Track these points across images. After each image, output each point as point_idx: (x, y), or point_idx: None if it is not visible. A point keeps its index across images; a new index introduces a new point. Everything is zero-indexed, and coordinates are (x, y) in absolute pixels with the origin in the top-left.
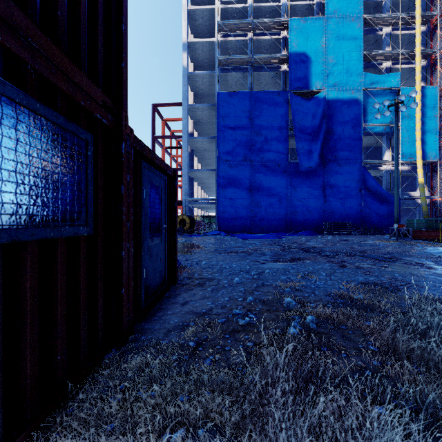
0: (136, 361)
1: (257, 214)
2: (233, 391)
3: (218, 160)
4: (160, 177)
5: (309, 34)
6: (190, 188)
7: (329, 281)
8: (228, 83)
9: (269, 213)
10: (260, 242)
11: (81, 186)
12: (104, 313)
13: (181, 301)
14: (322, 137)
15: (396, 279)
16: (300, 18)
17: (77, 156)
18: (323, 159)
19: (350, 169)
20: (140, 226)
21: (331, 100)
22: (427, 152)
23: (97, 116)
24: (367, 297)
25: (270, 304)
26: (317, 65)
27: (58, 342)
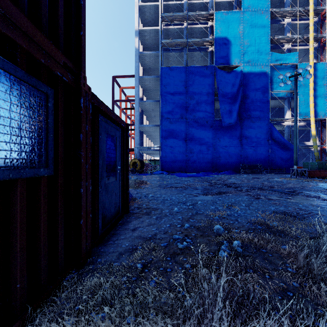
0: (91, 283)
1: (190, 158)
2: (174, 314)
3: (161, 118)
4: (115, 129)
5: (229, 23)
6: (140, 139)
7: (248, 210)
8: (169, 60)
9: (200, 157)
10: (193, 179)
11: (41, 133)
12: (65, 241)
13: (131, 227)
14: (240, 100)
15: (301, 209)
16: (223, 11)
17: (38, 107)
18: (240, 117)
19: (260, 124)
20: (98, 167)
21: (246, 73)
22: (318, 111)
23: (57, 73)
24: (280, 224)
25: (203, 230)
26: (235, 46)
27: (17, 272)
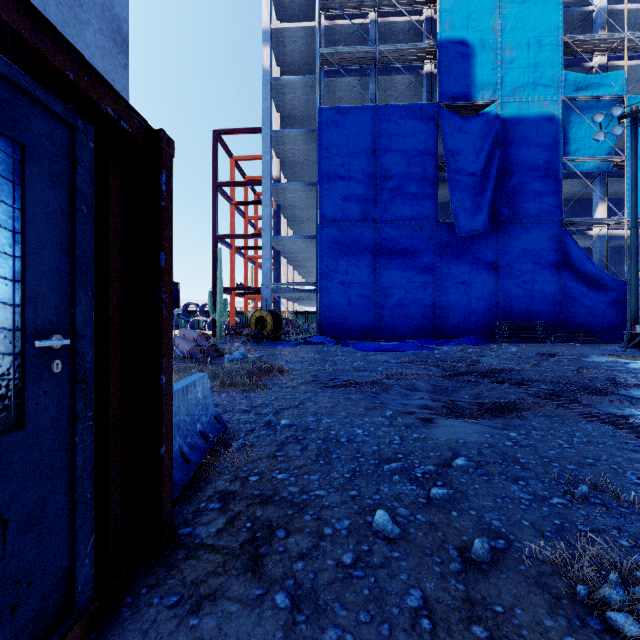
0: None
1: (384, 308)
2: None
3: (320, 220)
4: (4, 83)
5: (471, 8)
6: (275, 267)
7: None
8: (337, 96)
9: (405, 306)
10: (395, 357)
11: None
12: None
13: None
14: (495, 179)
15: None
16: None
17: None
18: (495, 217)
19: (541, 233)
20: None
21: (509, 118)
22: None
23: None
24: None
25: None
26: (485, 60)
27: None
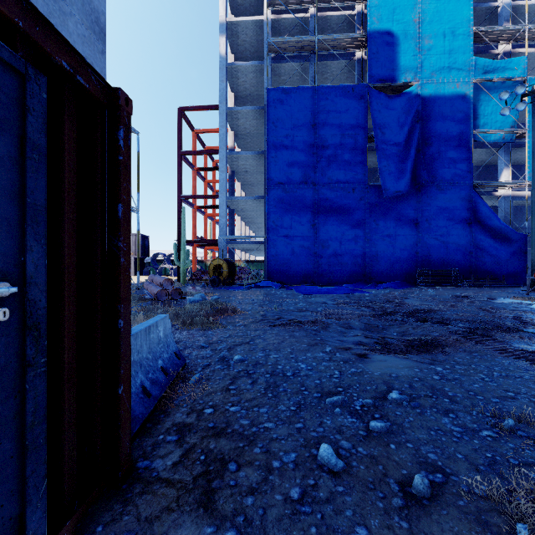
0: None
1: (322, 258)
2: None
3: (268, 183)
4: None
5: (395, 4)
6: (230, 223)
7: None
8: (282, 79)
9: (340, 256)
10: (332, 299)
11: None
12: None
13: None
14: (415, 148)
15: None
16: None
17: None
18: (416, 181)
19: (455, 194)
20: None
21: (428, 97)
22: None
23: None
24: None
25: None
26: (407, 48)
27: None
